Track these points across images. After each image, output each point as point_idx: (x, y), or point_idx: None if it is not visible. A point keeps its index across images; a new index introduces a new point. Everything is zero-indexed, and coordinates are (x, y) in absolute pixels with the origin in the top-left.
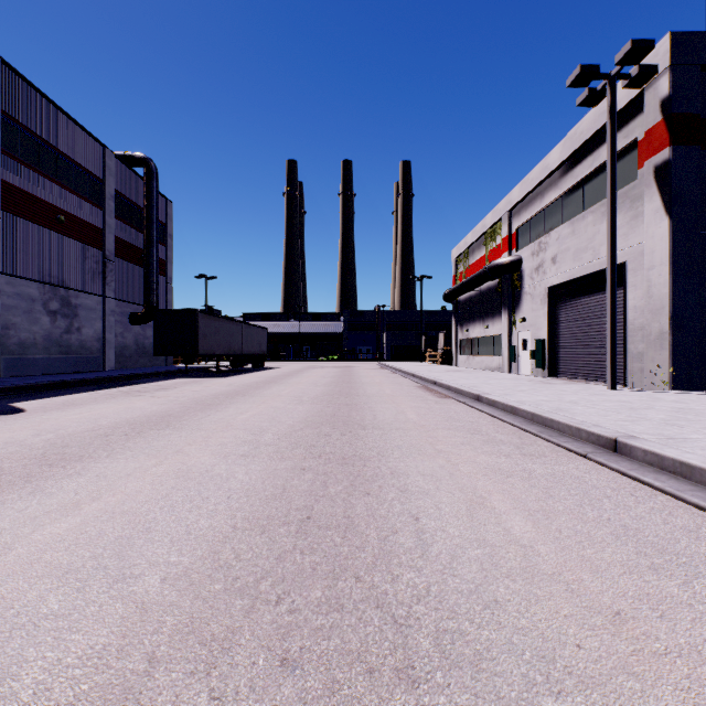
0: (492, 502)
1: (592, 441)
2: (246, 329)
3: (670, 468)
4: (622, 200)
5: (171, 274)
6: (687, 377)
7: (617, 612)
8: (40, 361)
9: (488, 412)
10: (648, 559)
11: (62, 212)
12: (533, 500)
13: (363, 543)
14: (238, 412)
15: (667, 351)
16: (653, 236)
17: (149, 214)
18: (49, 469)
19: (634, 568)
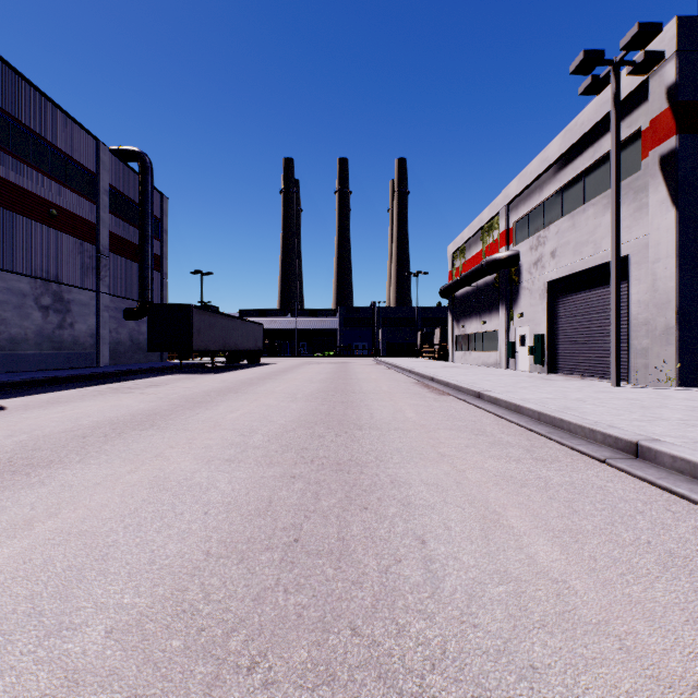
0: (509, 519)
1: (609, 444)
2: (241, 325)
3: None
4: (625, 191)
5: (166, 269)
6: (695, 374)
7: (694, 686)
8: (31, 357)
9: (490, 410)
10: None
11: (54, 206)
12: (555, 516)
13: (360, 576)
14: (229, 410)
15: (674, 346)
16: (658, 228)
17: (143, 209)
18: (10, 477)
19: None
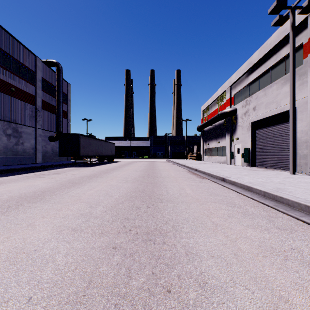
0: None
1: None
2: (104, 143)
3: None
4: None
5: (70, 118)
6: None
7: None
8: (1, 158)
9: (232, 188)
10: None
11: (13, 86)
12: None
13: None
14: (89, 188)
15: None
16: None
17: (58, 89)
18: None
19: None
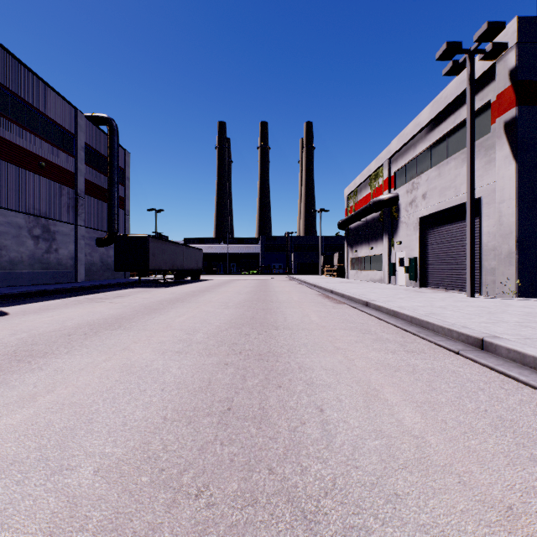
0: (385, 394)
1: (462, 340)
2: (186, 250)
3: (531, 364)
4: (478, 149)
5: (128, 207)
6: (530, 287)
7: (509, 507)
8: (26, 274)
9: (375, 315)
10: (526, 450)
11: (43, 159)
12: (419, 392)
13: (275, 434)
14: (177, 315)
15: (515, 267)
16: (503, 177)
17: (111, 161)
18: (16, 364)
19: (516, 459)
